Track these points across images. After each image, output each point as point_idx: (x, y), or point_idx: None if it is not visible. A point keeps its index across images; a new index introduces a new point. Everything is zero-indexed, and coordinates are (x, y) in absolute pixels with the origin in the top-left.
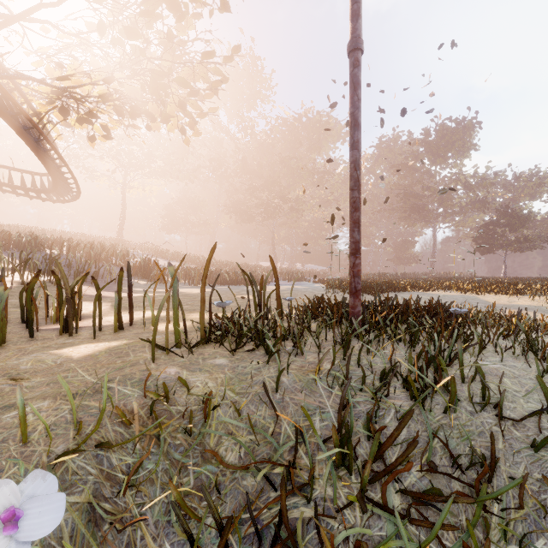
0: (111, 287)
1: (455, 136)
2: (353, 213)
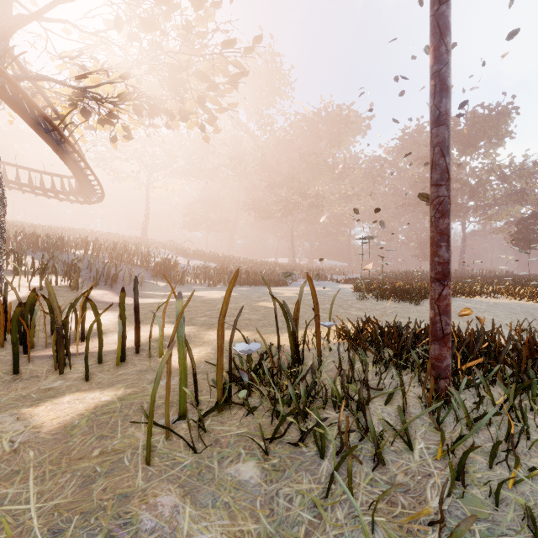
0: (130, 291)
1: (487, 124)
2: (438, 220)
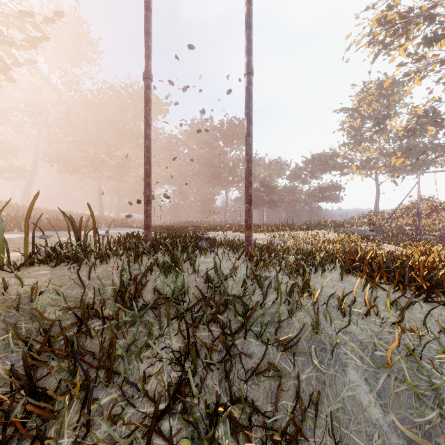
0: None
1: (238, 130)
2: (146, 178)
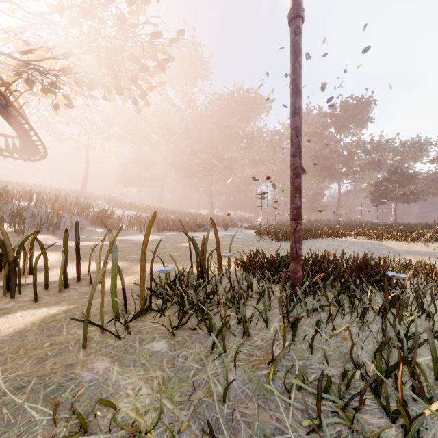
0: (71, 235)
1: (355, 111)
2: (294, 179)
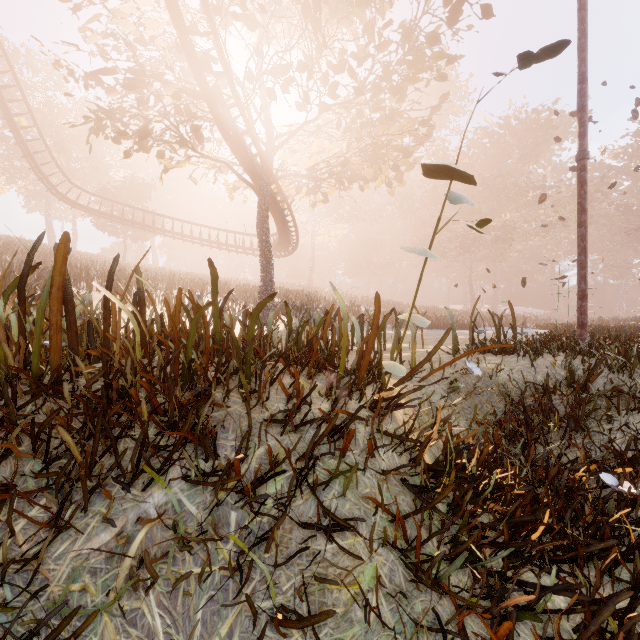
0: None
1: None
2: (580, 271)
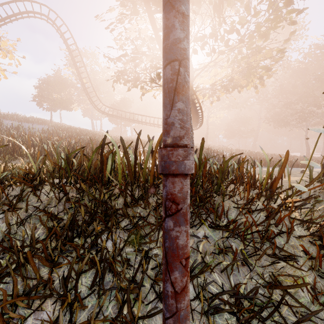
0: None
1: None
2: None
